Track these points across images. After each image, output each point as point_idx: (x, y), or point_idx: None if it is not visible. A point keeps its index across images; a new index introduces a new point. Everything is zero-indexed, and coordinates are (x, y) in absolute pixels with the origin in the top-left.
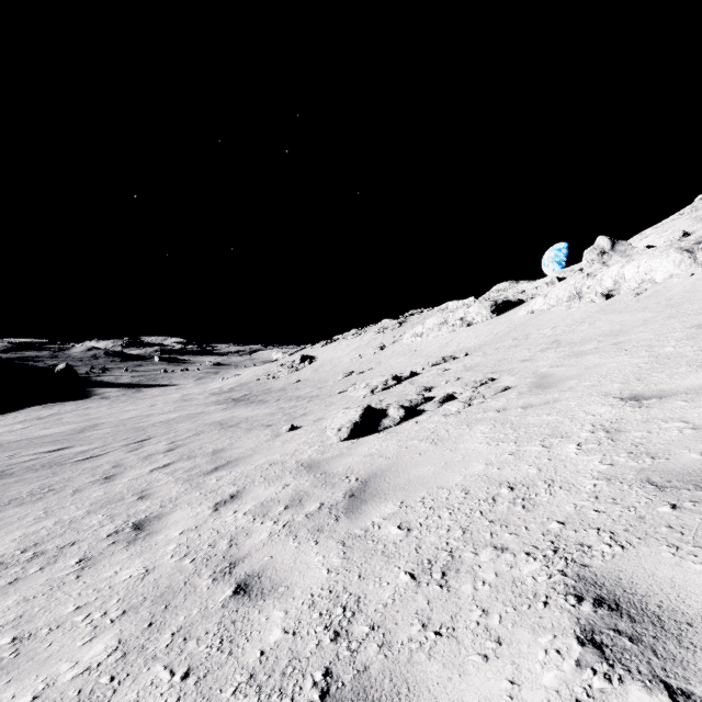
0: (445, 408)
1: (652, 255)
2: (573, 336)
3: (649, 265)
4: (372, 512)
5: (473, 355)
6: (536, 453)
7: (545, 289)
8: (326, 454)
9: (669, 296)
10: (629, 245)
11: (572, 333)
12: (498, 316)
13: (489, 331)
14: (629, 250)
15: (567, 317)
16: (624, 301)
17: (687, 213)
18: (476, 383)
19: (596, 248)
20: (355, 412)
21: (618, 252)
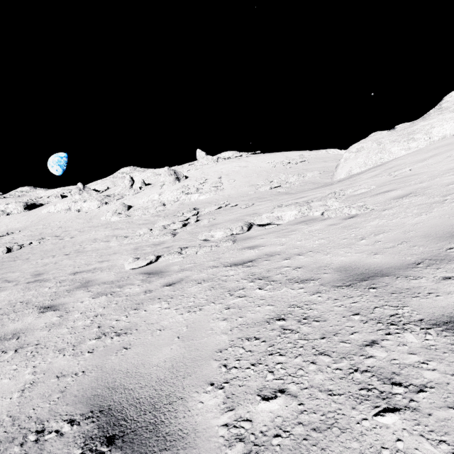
0: (33, 244)
1: (91, 200)
2: (66, 225)
3: (90, 204)
4: (36, 253)
5: (25, 232)
6: (59, 244)
7: (55, 199)
8: (4, 256)
9: (92, 216)
10: (90, 188)
11: (66, 225)
12: (29, 211)
13: (26, 220)
14: (90, 191)
15: (65, 218)
16: (83, 214)
17: (111, 178)
18: (38, 239)
19: (77, 187)
20: (3, 248)
21: (86, 191)
